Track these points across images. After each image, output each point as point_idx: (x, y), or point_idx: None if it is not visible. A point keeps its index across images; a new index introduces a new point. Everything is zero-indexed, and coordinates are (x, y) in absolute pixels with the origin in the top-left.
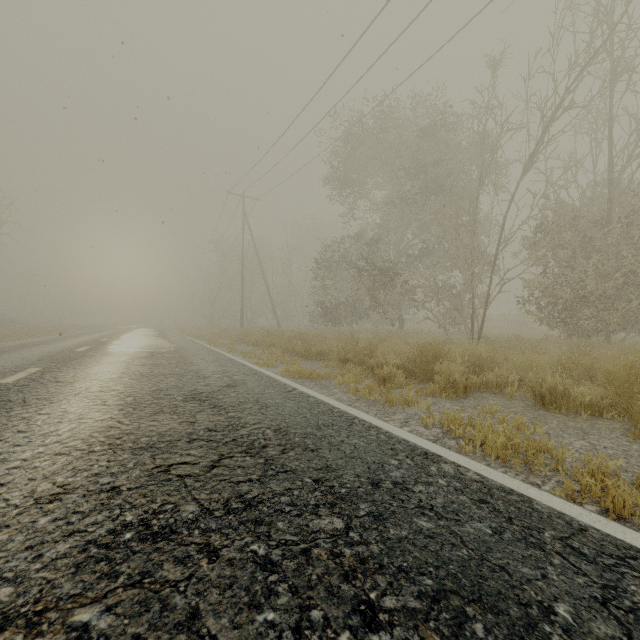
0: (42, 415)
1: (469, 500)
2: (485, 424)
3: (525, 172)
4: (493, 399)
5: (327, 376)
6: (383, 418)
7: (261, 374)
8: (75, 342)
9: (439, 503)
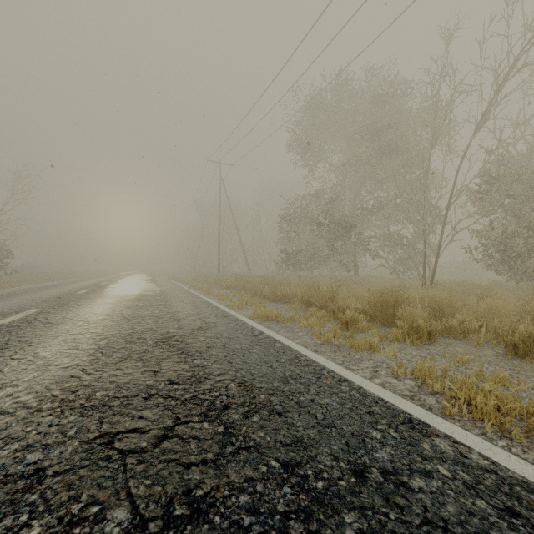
0: (13, 360)
1: (491, 509)
2: (467, 380)
3: (477, 129)
4: (459, 346)
5: (292, 319)
6: (351, 366)
7: (231, 317)
8: (80, 285)
9: (452, 515)
